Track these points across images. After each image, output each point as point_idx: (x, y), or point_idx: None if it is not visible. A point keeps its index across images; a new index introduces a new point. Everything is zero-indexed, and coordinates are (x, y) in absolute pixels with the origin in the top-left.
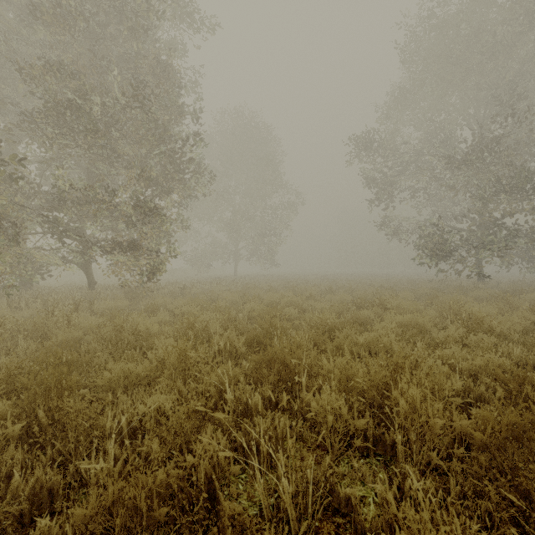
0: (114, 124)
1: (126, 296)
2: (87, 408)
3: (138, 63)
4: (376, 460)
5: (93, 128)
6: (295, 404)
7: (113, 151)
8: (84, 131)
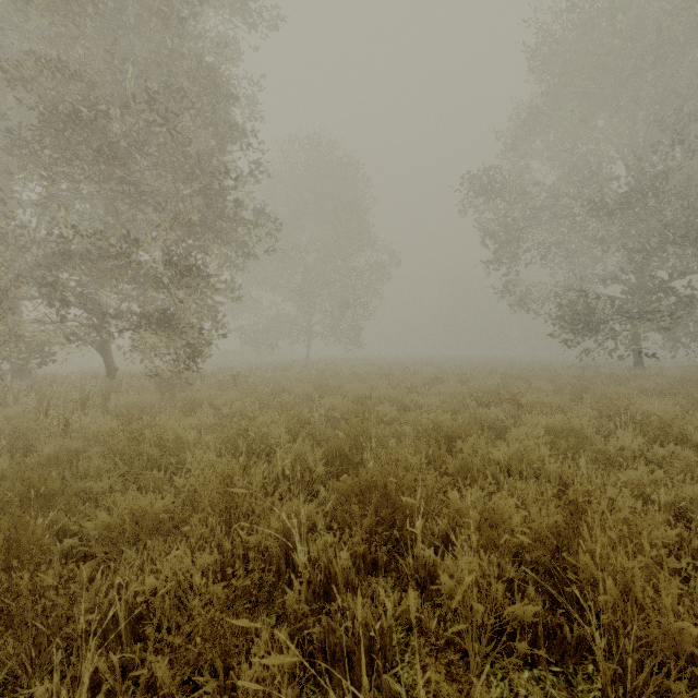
0: (139, 147)
1: (157, 387)
2: (71, 571)
3: (173, 63)
4: (550, 672)
5: (108, 152)
6: (405, 563)
7: (138, 186)
8: (94, 156)
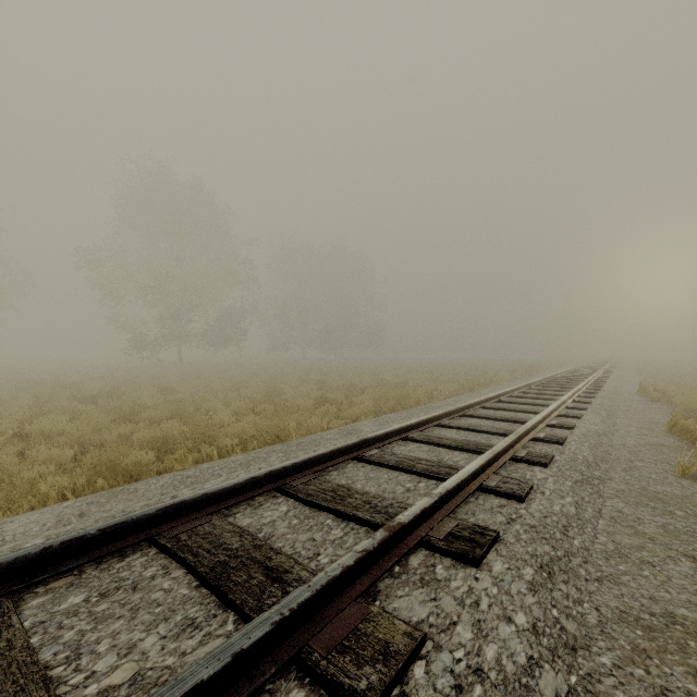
0: None
1: None
2: None
3: None
4: None
5: None
6: None
7: None
8: None
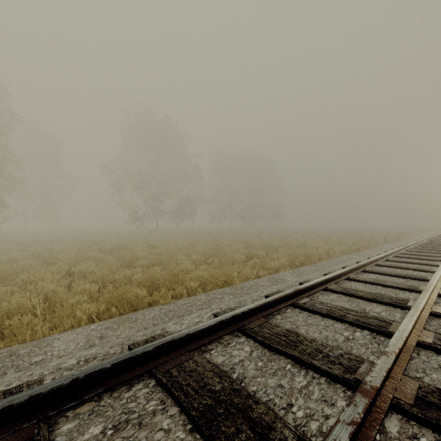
0: None
1: None
2: None
3: None
4: None
5: None
6: None
7: None
8: None
